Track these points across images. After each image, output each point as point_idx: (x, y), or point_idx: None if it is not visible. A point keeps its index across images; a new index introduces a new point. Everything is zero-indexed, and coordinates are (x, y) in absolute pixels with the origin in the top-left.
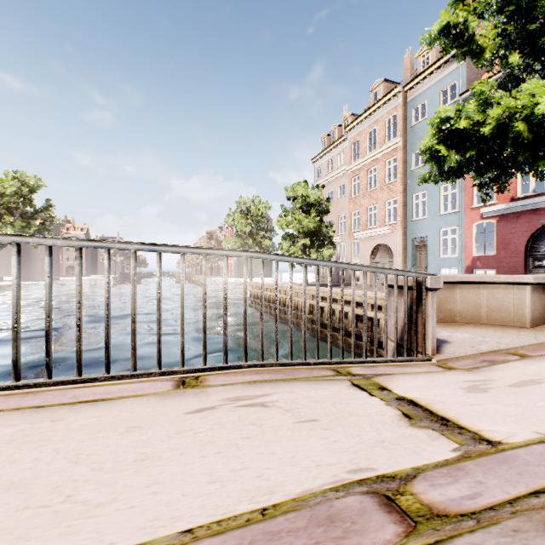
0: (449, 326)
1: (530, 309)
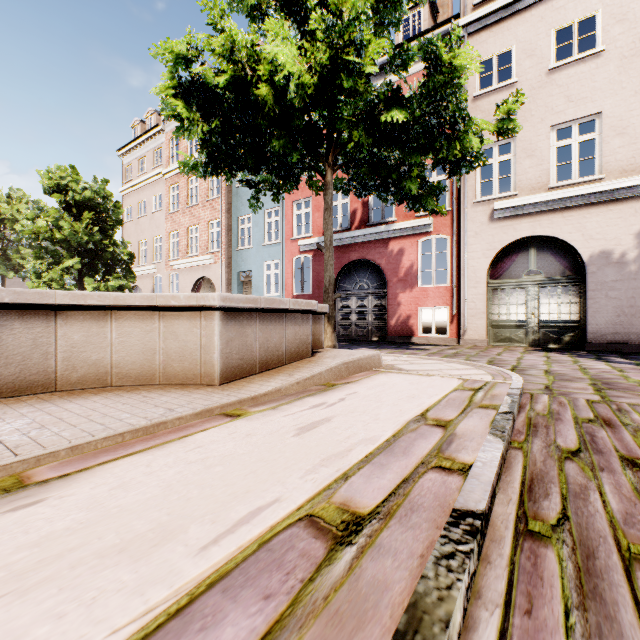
0: (57, 400)
1: (220, 352)
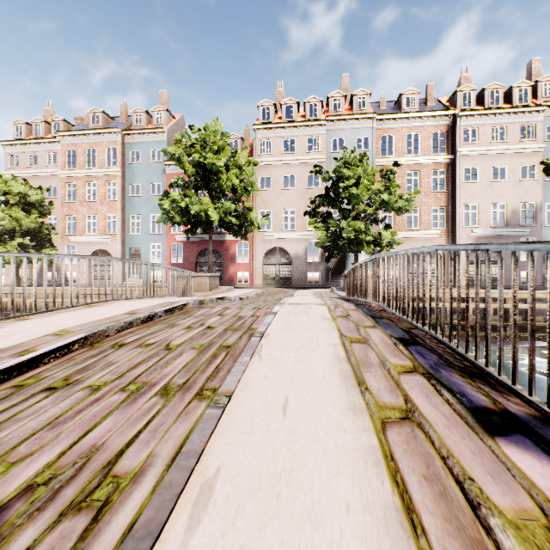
0: None
1: (209, 285)
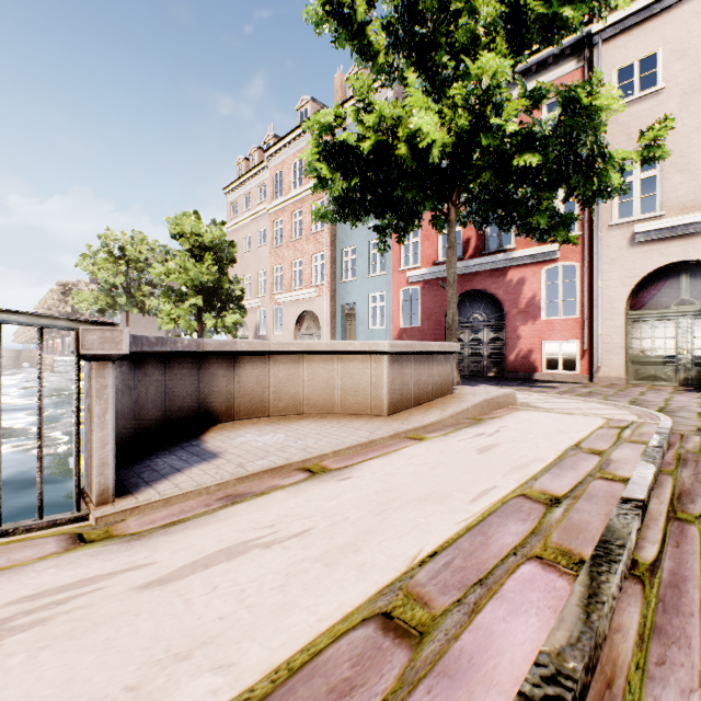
0: (279, 422)
1: (388, 389)
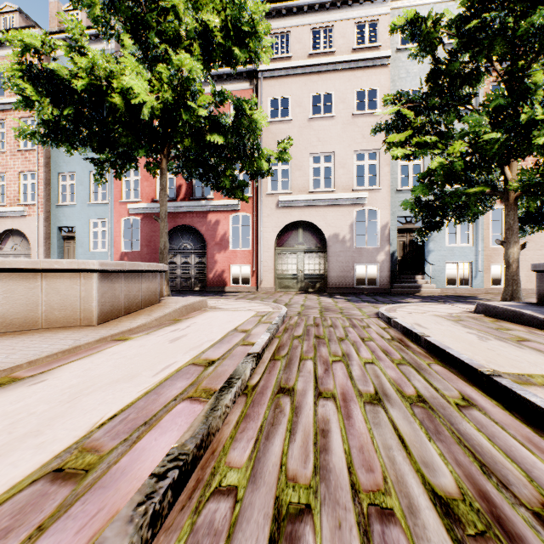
0: None
1: (98, 302)
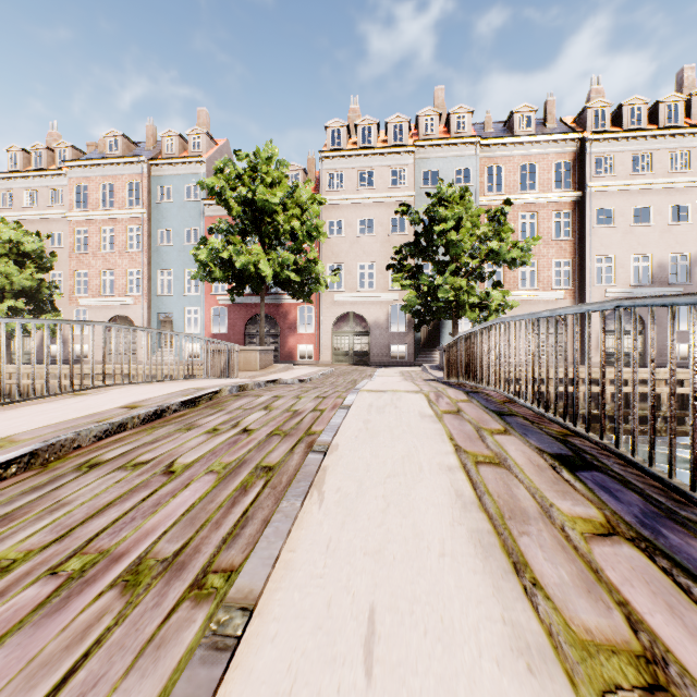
0: None
1: (259, 362)
